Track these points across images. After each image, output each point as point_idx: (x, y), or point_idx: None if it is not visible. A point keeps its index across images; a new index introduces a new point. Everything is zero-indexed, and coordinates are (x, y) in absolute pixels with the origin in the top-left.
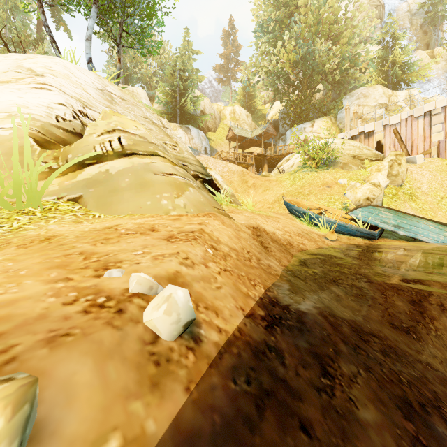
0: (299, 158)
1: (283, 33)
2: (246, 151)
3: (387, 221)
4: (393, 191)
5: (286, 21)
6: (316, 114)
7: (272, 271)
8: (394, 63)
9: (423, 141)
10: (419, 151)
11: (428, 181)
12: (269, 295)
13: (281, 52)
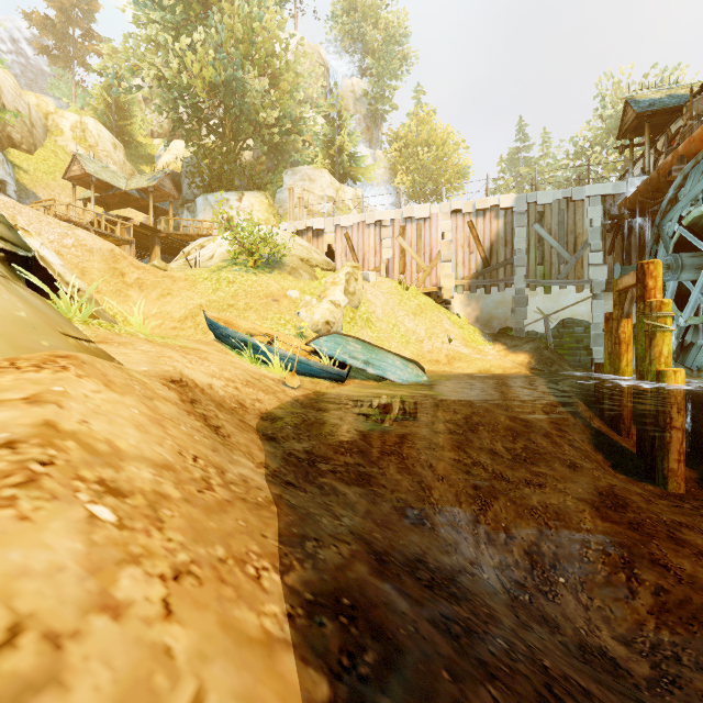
0: (223, 246)
1: (192, 25)
2: (114, 213)
3: (356, 356)
4: (351, 314)
5: (198, 8)
6: (245, 184)
7: (258, 494)
8: (342, 150)
9: (374, 255)
10: (371, 266)
11: (382, 304)
12: (295, 587)
13: (190, 56)
